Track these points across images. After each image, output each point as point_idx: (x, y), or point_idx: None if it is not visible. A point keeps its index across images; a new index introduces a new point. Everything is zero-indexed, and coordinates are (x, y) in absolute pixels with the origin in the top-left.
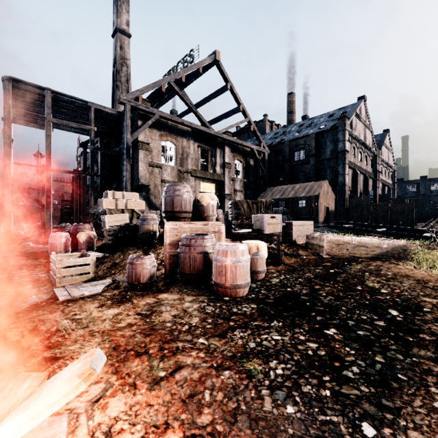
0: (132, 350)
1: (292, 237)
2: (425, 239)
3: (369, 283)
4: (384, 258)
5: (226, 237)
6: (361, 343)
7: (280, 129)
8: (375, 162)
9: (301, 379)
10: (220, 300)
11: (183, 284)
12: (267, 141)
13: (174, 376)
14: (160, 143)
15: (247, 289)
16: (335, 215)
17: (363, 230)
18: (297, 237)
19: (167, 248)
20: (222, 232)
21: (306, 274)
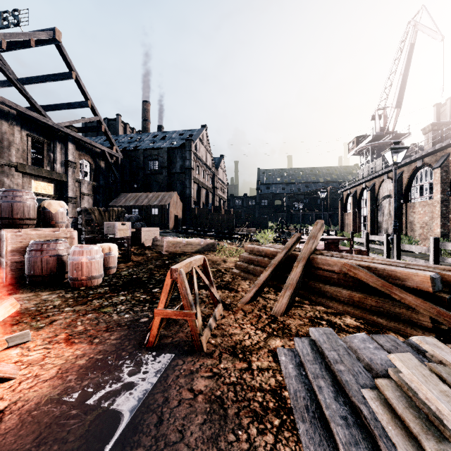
0: (6, 324)
1: (141, 240)
2: (234, 239)
3: None
4: (202, 251)
5: None
6: None
7: (135, 134)
8: (214, 180)
9: (134, 307)
10: (77, 289)
11: (33, 286)
12: (120, 144)
13: (53, 323)
14: None
15: (101, 280)
16: (183, 222)
17: (200, 234)
18: (145, 240)
19: (8, 256)
20: (74, 237)
21: (149, 266)
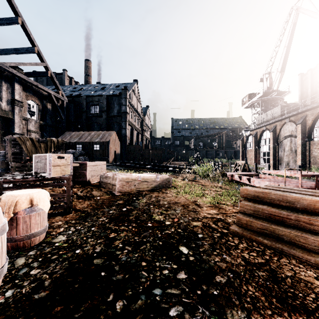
0: None
1: (86, 177)
2: (170, 171)
3: (156, 217)
4: (158, 189)
5: None
6: None
7: (79, 85)
8: (142, 124)
9: None
10: None
11: None
12: (66, 92)
13: None
14: None
15: None
16: (120, 157)
17: (139, 167)
18: (91, 177)
19: None
20: None
21: (100, 219)
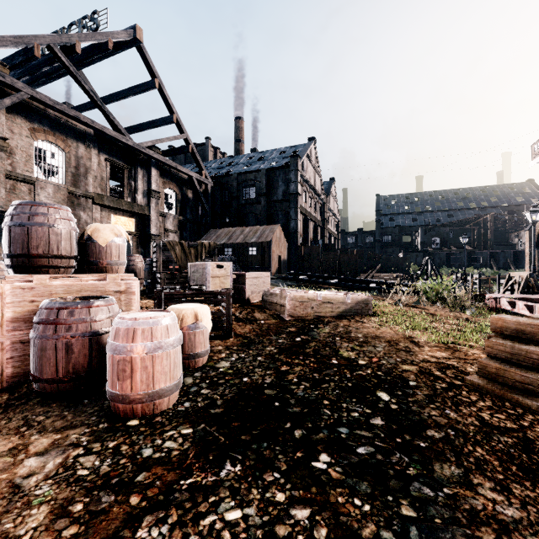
0: None
1: (245, 294)
2: (372, 290)
3: (344, 352)
4: (348, 315)
5: (147, 297)
6: (371, 476)
7: (227, 158)
8: (323, 210)
9: None
10: (118, 430)
11: (39, 402)
12: (210, 170)
13: None
14: (31, 142)
15: (176, 394)
16: (287, 265)
17: (317, 282)
18: (251, 293)
19: (6, 329)
20: (133, 291)
21: (267, 349)
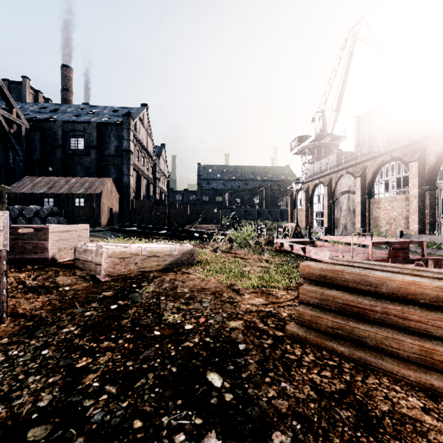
0: None
1: (48, 252)
2: (196, 239)
3: (169, 316)
4: (175, 267)
5: None
6: None
7: (51, 104)
8: (155, 170)
9: None
10: None
11: None
12: (27, 112)
13: None
14: None
15: None
16: (119, 218)
17: (148, 233)
18: (58, 251)
19: None
20: None
21: (63, 331)
